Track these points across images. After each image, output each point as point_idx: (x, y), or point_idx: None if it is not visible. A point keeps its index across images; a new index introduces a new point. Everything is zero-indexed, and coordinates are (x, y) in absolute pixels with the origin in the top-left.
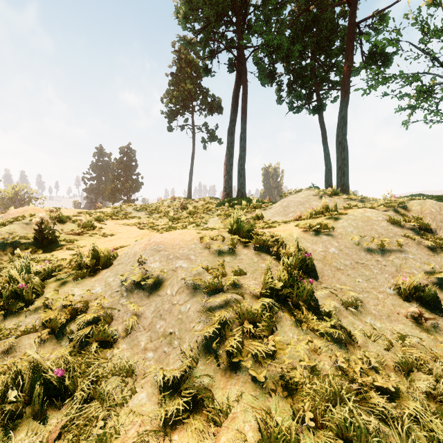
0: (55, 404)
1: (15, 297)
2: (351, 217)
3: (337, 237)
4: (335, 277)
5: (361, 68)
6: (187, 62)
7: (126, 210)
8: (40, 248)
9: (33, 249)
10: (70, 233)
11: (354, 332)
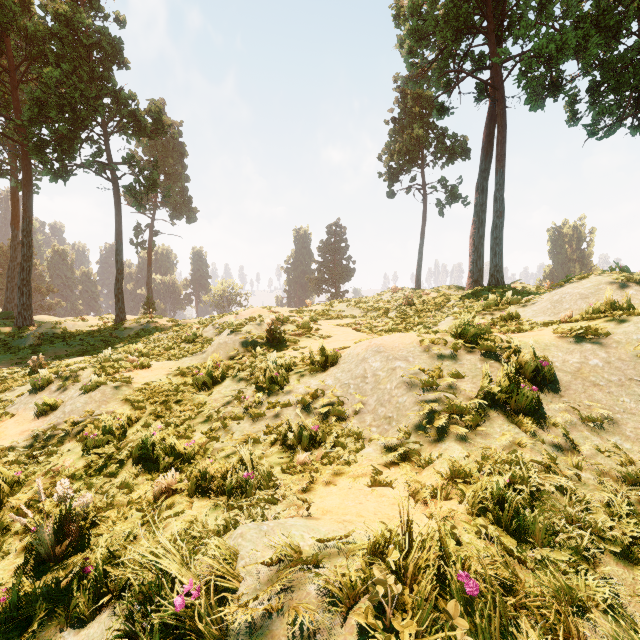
0: (314, 446)
1: (271, 382)
2: None
3: (609, 345)
4: (585, 393)
5: None
6: (414, 98)
7: (338, 308)
8: (271, 348)
9: (266, 348)
10: (292, 334)
11: (583, 444)
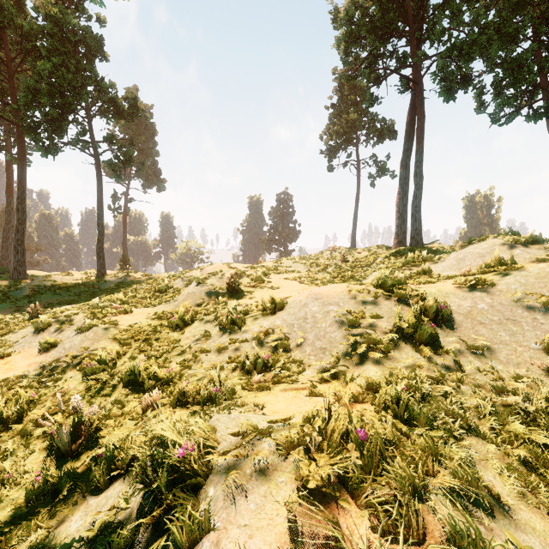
0: (266, 371)
1: (231, 324)
2: (523, 272)
3: (493, 293)
4: (473, 329)
5: None
6: (350, 88)
7: (285, 264)
8: (231, 297)
9: (227, 297)
10: (248, 286)
11: (467, 366)
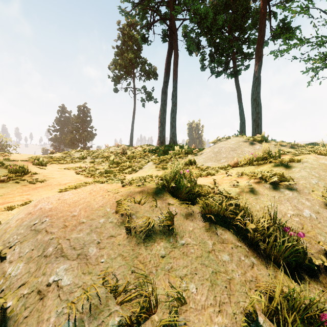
0: None
1: None
2: (307, 164)
3: (303, 191)
4: None
5: (278, 31)
6: (129, 37)
7: (74, 155)
8: None
9: None
10: None
11: None
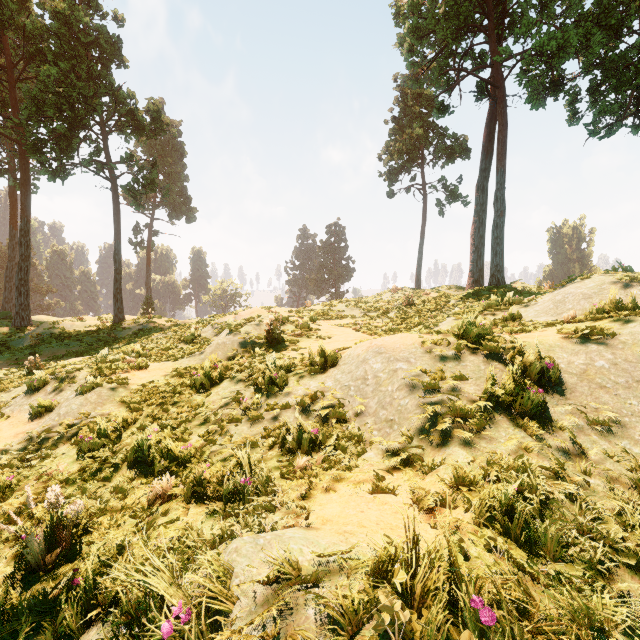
0: (313, 450)
1: (270, 384)
2: None
3: (615, 347)
4: (592, 395)
5: None
6: (414, 97)
7: (338, 308)
8: (271, 348)
9: (265, 349)
10: (291, 335)
11: (591, 449)
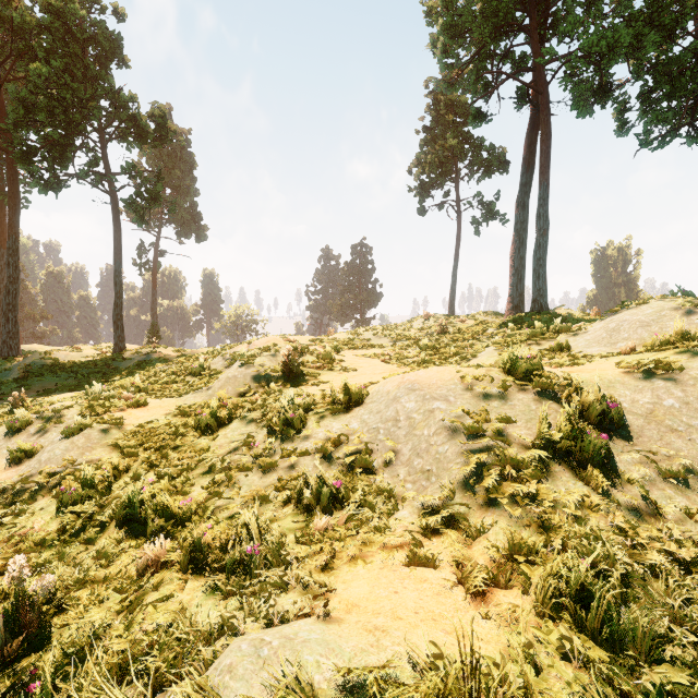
0: (336, 507)
1: (286, 425)
2: None
3: (685, 382)
4: (662, 441)
5: None
6: (447, 105)
7: (364, 337)
8: (288, 383)
9: (282, 383)
10: (312, 367)
11: (667, 507)
